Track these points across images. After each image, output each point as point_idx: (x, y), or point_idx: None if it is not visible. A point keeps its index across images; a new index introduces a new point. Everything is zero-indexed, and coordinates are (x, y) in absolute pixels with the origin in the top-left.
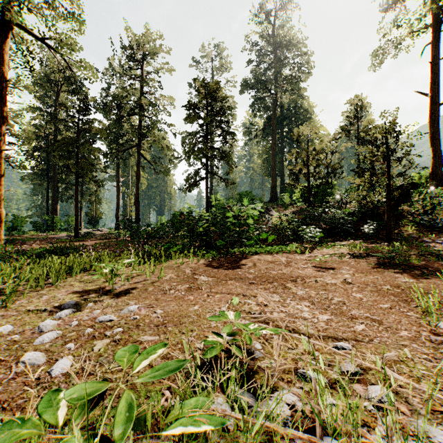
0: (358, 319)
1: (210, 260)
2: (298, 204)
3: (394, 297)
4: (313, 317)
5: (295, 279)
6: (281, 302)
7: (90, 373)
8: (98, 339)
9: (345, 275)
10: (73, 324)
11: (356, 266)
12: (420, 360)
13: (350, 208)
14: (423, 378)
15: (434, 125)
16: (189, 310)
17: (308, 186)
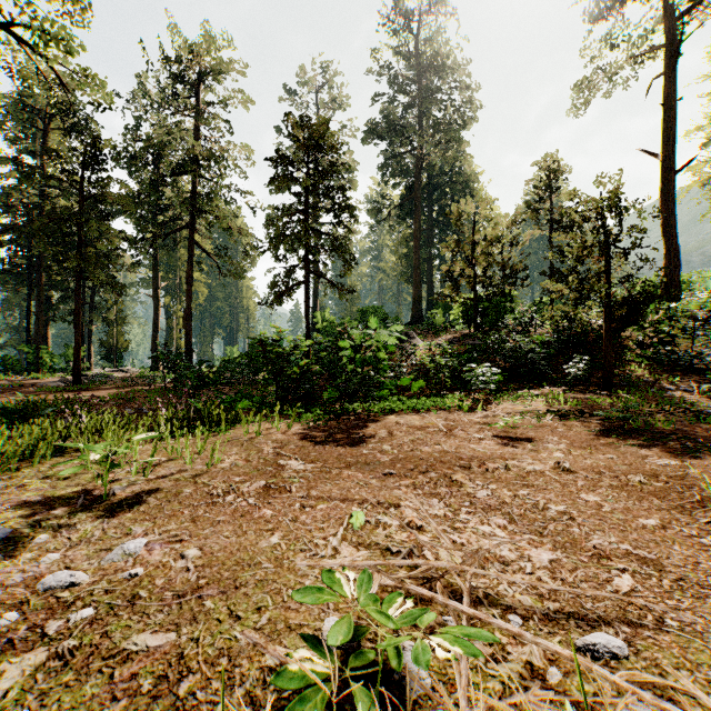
0: (613, 559)
1: (311, 426)
2: (457, 328)
3: (658, 500)
4: (520, 556)
5: (469, 463)
6: (449, 518)
7: None
8: (20, 650)
9: (554, 454)
10: None
11: (567, 434)
12: None
13: (541, 333)
14: None
15: (668, 204)
16: (259, 546)
17: (474, 298)
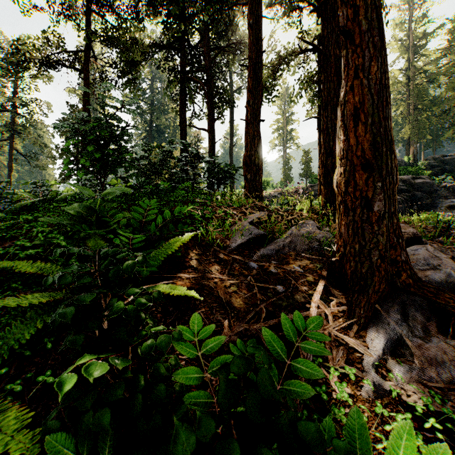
0: None
1: None
2: None
3: None
4: None
5: None
6: None
7: None
8: None
9: None
10: None
11: None
12: None
13: None
14: None
15: (231, 157)
16: None
17: None
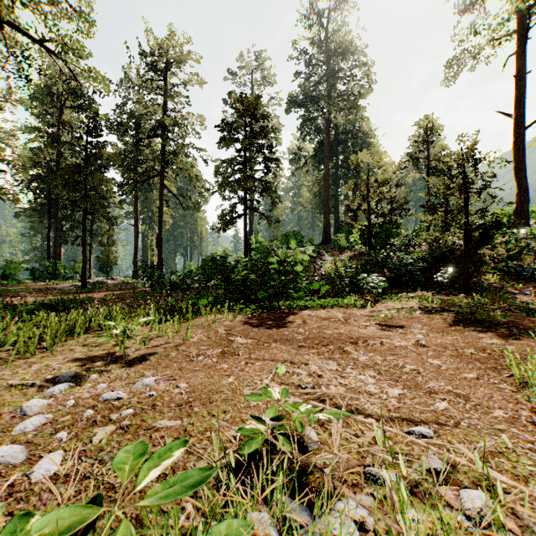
0: (439, 394)
1: (250, 316)
2: (356, 247)
3: (480, 363)
4: (380, 391)
5: (356, 340)
6: (339, 371)
7: (85, 476)
8: (100, 425)
9: (416, 336)
10: (68, 405)
11: (429, 323)
12: (524, 451)
13: (419, 251)
14: (532, 478)
15: (519, 152)
16: (221, 383)
17: (368, 225)
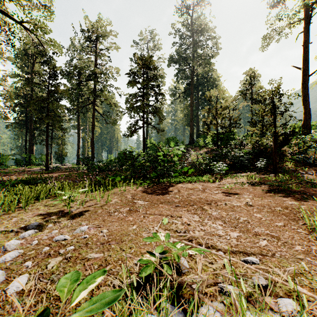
0: (261, 235)
1: (146, 188)
2: (209, 146)
3: (285, 216)
4: (226, 234)
5: (210, 202)
6: (200, 221)
7: (41, 291)
8: (53, 257)
9: (246, 199)
10: (33, 244)
11: (253, 191)
12: (315, 272)
13: (246, 149)
14: None
15: (305, 90)
16: (129, 229)
17: (216, 133)
